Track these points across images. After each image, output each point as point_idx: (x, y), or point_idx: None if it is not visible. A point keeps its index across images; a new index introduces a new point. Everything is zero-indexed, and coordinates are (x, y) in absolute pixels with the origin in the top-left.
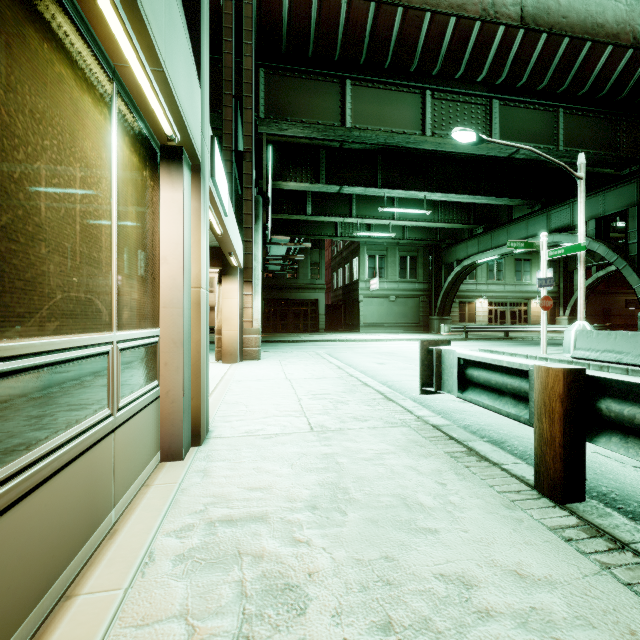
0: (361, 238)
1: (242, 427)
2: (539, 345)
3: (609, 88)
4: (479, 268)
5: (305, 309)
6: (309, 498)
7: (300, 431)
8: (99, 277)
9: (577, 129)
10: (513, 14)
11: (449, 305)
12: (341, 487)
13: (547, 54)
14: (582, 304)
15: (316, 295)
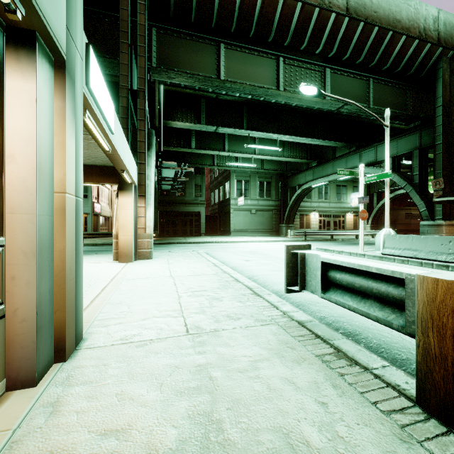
0: (231, 167)
1: (118, 332)
2: (355, 244)
3: (402, 66)
4: (313, 191)
5: (190, 219)
6: (175, 445)
7: (176, 335)
8: None
9: (381, 94)
10: (341, 5)
11: (293, 216)
12: (214, 419)
13: (363, 37)
14: (388, 216)
15: (199, 208)
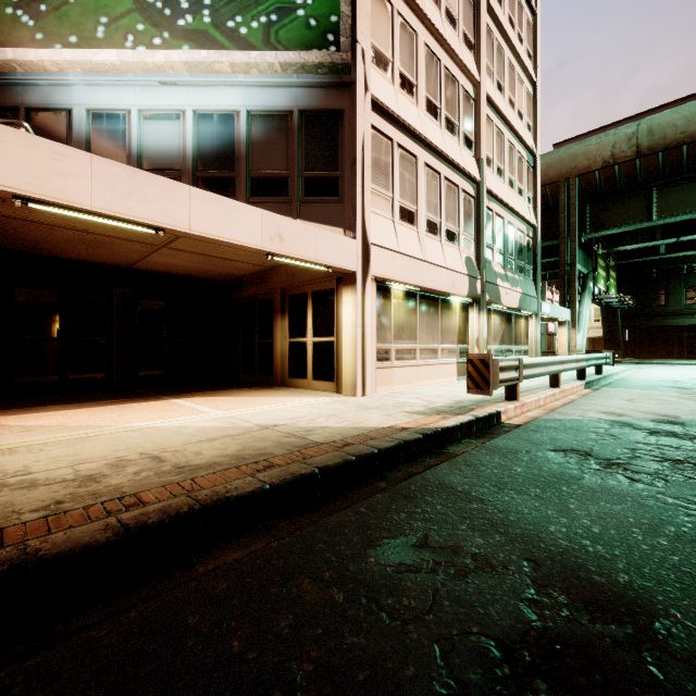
0: None
1: None
2: None
3: None
4: None
5: (679, 335)
6: None
7: None
8: (521, 340)
9: None
10: None
11: None
12: None
13: None
14: None
15: (693, 321)
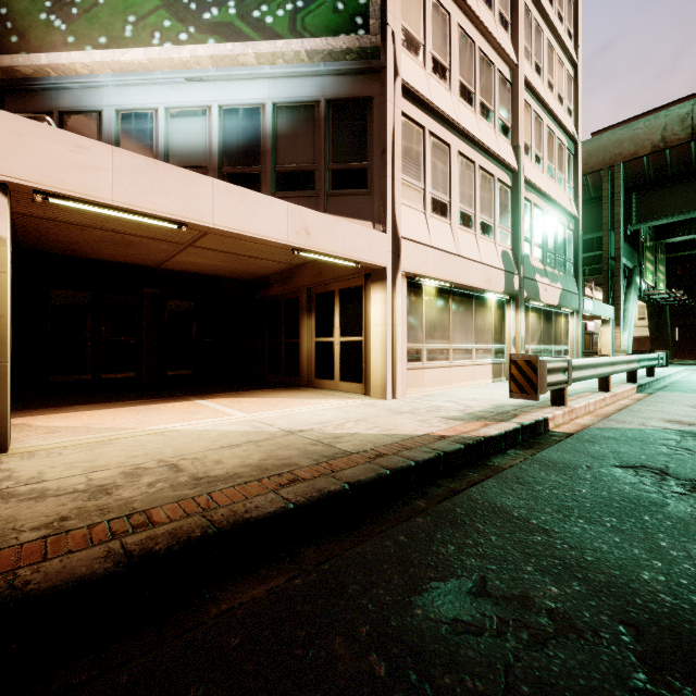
0: None
1: None
2: None
3: None
4: None
5: None
6: None
7: None
8: (561, 339)
9: None
10: None
11: None
12: None
13: None
14: None
15: None
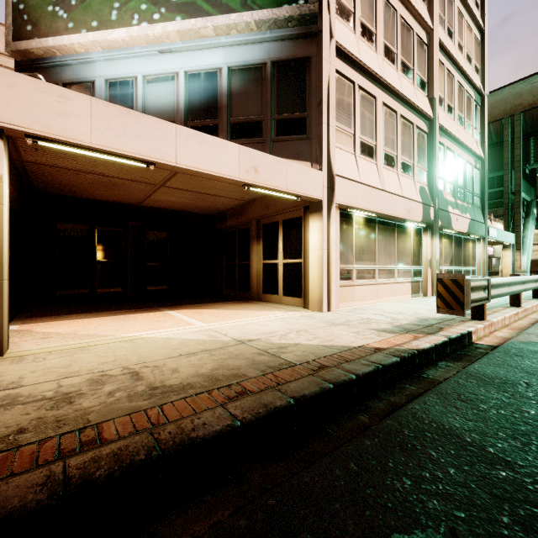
0: None
1: None
2: None
3: None
4: None
5: None
6: None
7: None
8: (469, 261)
9: None
10: None
11: None
12: None
13: None
14: None
15: None
